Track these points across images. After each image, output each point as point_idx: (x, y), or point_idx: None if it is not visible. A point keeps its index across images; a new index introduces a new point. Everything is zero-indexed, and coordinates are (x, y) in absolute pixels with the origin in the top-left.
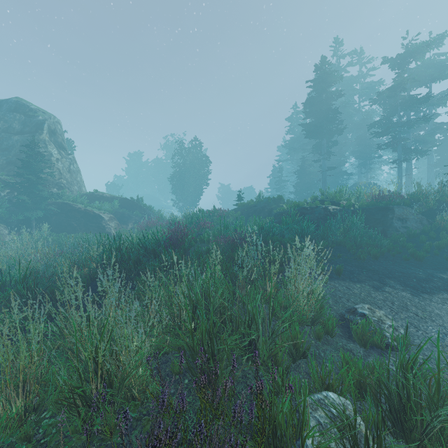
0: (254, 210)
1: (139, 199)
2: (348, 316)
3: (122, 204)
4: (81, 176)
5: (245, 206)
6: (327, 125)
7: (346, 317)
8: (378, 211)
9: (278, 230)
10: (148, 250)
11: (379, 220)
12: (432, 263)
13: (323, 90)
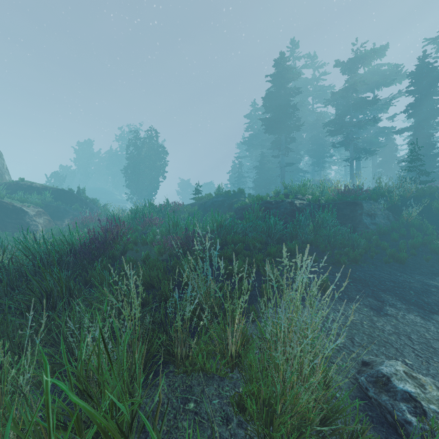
0: (213, 204)
1: (80, 190)
2: (378, 396)
3: (58, 196)
4: (3, 161)
5: (203, 200)
6: (285, 121)
7: (373, 396)
8: (346, 206)
9: (240, 228)
10: (46, 262)
11: (348, 216)
12: (413, 266)
13: (282, 86)
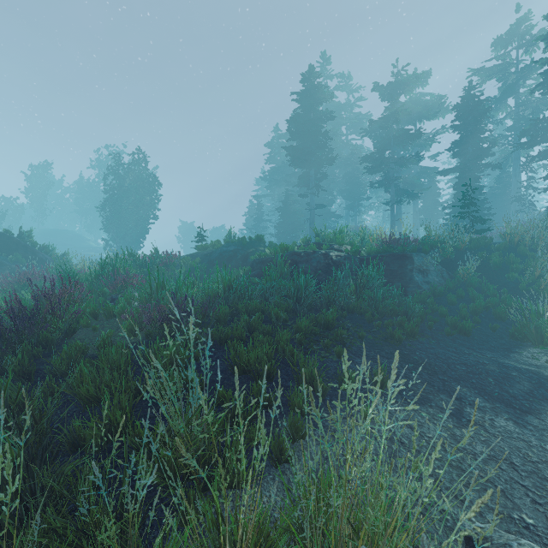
0: (221, 255)
1: (23, 233)
2: None
3: None
4: None
5: (208, 250)
6: (316, 152)
7: None
8: (393, 259)
9: (257, 290)
10: None
11: (396, 273)
12: (480, 338)
13: (311, 107)
